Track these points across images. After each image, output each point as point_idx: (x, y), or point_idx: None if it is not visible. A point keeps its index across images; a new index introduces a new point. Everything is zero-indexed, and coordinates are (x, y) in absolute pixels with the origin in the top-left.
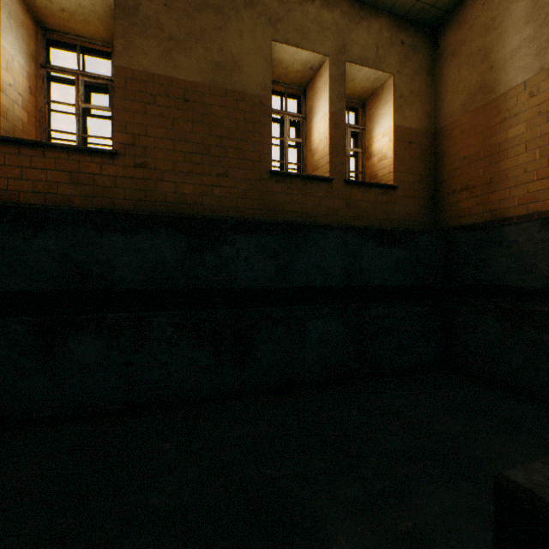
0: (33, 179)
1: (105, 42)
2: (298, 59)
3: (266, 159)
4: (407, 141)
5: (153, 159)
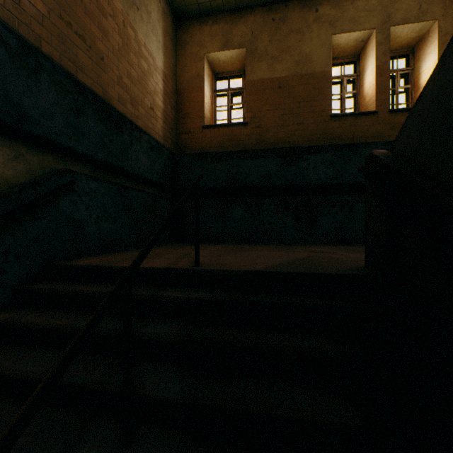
0: (215, 142)
1: (239, 70)
2: (351, 39)
3: (327, 109)
4: None
5: (263, 122)
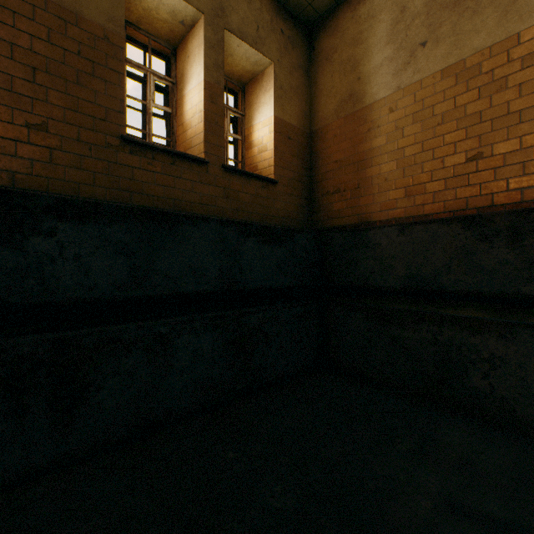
0: None
1: None
2: (165, 3)
3: (115, 118)
4: (287, 135)
5: None
